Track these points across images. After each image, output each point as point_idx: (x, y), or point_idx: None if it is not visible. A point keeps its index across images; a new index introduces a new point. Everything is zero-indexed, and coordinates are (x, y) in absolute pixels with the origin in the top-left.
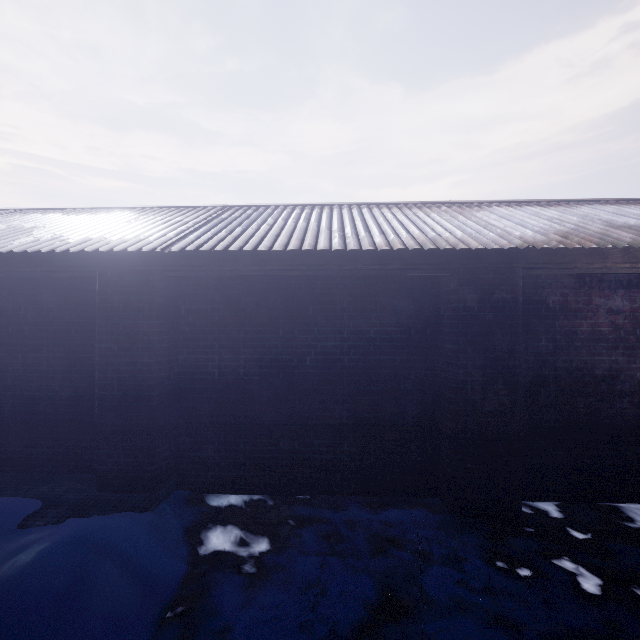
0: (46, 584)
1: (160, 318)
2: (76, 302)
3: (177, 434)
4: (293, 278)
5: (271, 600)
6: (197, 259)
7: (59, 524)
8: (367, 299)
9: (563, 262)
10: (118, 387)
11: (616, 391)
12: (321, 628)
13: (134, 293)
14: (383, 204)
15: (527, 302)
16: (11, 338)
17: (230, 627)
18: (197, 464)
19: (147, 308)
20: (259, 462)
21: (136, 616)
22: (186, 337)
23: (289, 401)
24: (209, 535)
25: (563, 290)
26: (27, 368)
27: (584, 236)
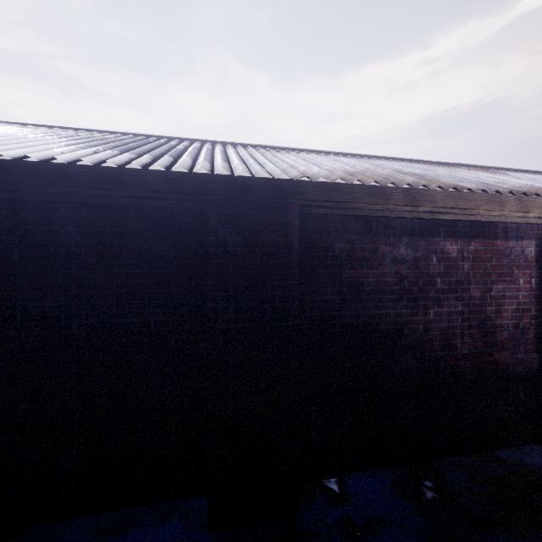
0: None
1: None
2: None
3: None
4: None
5: None
6: None
7: None
8: (107, 240)
9: (344, 201)
10: None
11: (401, 346)
12: None
13: None
14: (186, 139)
15: (312, 249)
16: None
17: None
18: None
19: None
20: None
21: None
22: None
23: None
24: None
25: (350, 236)
26: None
27: (369, 175)
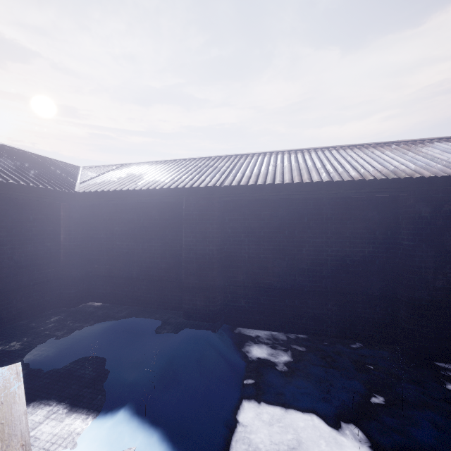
0: (190, 356)
1: (218, 224)
2: (169, 215)
3: (223, 291)
4: (294, 199)
5: (301, 384)
6: (239, 190)
7: (174, 333)
8: (344, 212)
9: None
10: (196, 262)
11: None
12: (336, 401)
13: (204, 210)
14: (346, 146)
15: None
16: (136, 235)
17: (282, 392)
18: (235, 310)
19: (211, 218)
20: (272, 311)
21: (232, 379)
22: (229, 235)
23: (291, 275)
24: (251, 349)
25: None
26: (144, 251)
27: None
